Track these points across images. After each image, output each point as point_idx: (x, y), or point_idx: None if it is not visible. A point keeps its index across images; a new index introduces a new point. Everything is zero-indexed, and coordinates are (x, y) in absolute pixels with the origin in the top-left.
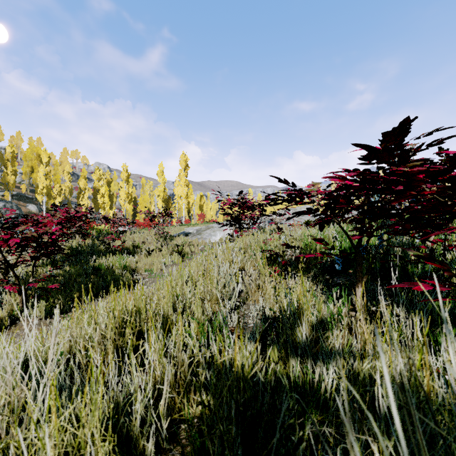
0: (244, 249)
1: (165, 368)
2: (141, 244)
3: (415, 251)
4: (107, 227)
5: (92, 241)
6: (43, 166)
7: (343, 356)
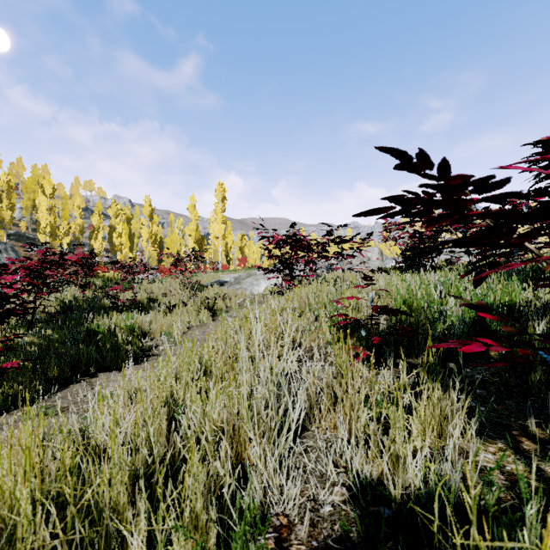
0: (300, 310)
1: None
2: (161, 297)
3: None
4: (116, 274)
5: (94, 293)
6: (46, 198)
7: None
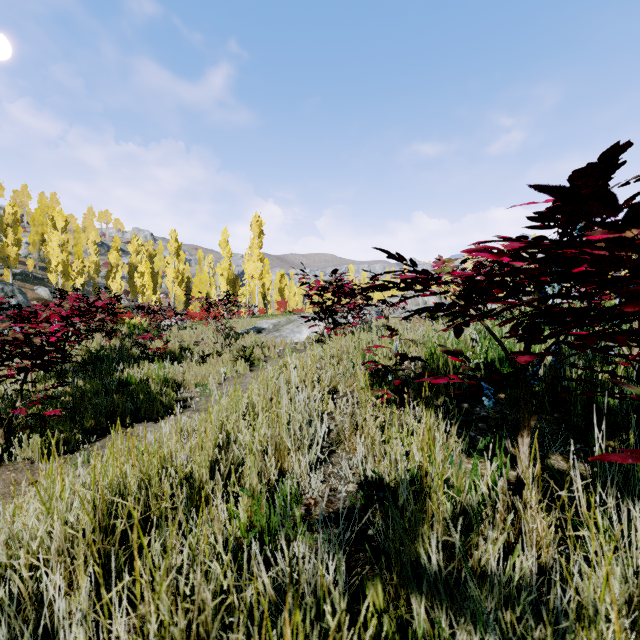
0: (338, 358)
1: (166, 620)
2: (193, 346)
3: (636, 388)
4: (144, 321)
5: (121, 341)
6: (57, 233)
7: (512, 606)
